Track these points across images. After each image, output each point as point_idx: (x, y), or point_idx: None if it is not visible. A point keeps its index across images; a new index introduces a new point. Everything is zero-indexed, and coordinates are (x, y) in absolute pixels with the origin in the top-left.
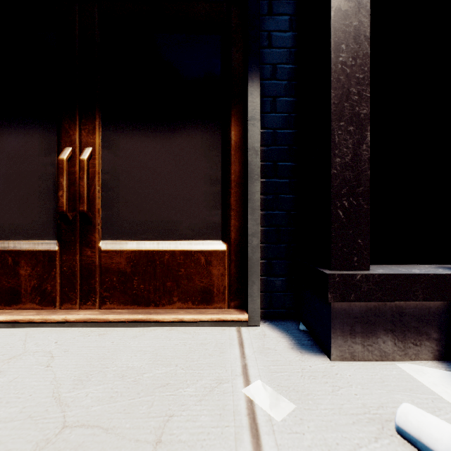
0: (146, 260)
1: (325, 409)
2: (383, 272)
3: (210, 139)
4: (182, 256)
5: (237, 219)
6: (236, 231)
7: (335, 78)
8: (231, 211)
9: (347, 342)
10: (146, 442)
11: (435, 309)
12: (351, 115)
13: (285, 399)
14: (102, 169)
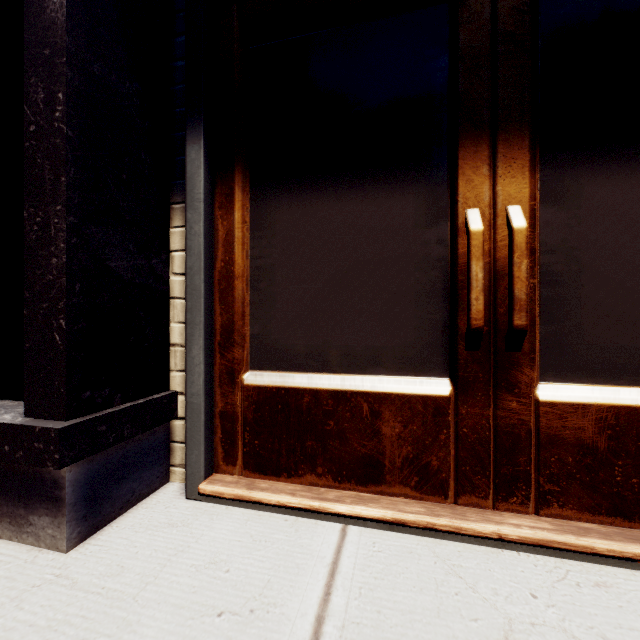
0: None
1: None
2: None
3: None
4: None
5: None
6: None
7: None
8: None
9: None
10: None
11: None
12: None
13: None
14: (541, 244)
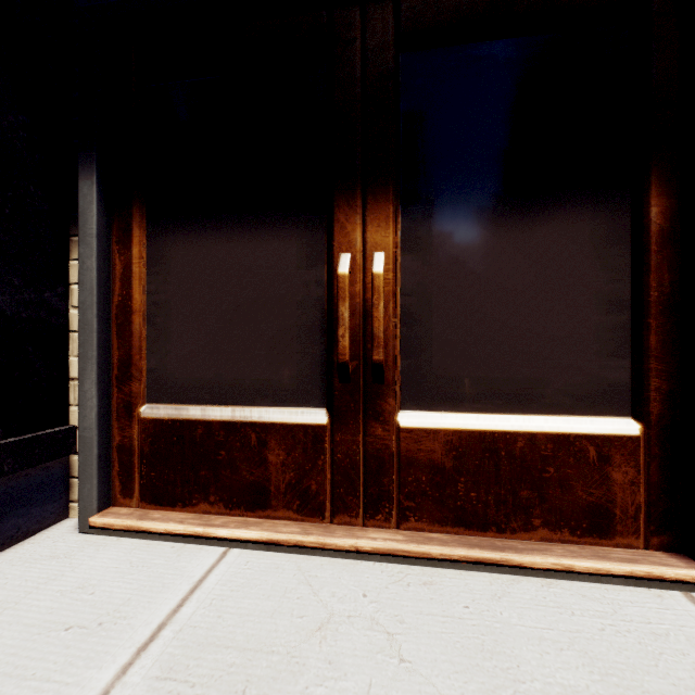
0: (480, 448)
1: None
2: None
3: (606, 225)
4: (549, 444)
5: (665, 377)
6: (662, 400)
7: None
8: (651, 360)
9: None
10: None
11: None
12: None
13: None
14: (401, 288)
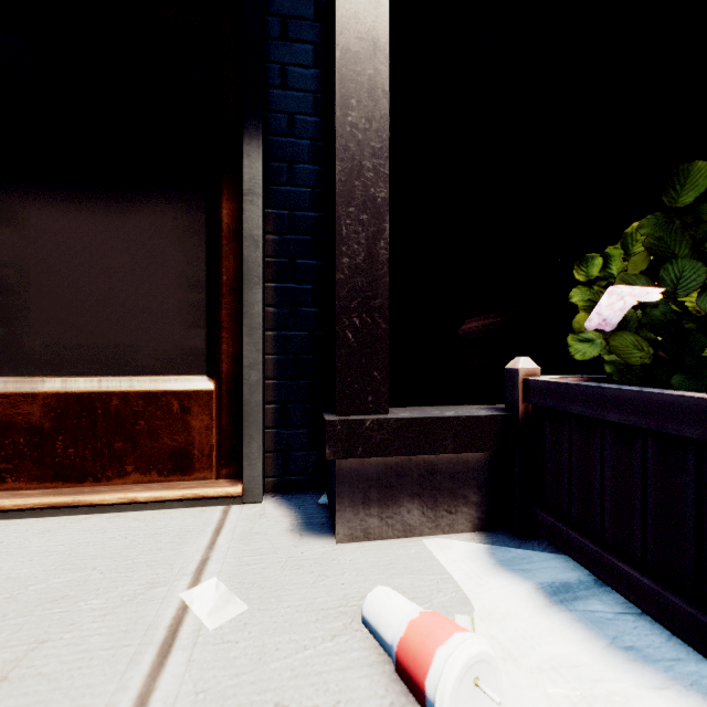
0: (78, 408)
1: (288, 606)
2: (404, 416)
3: (188, 220)
4: (141, 401)
5: (232, 343)
6: (230, 361)
7: (342, 145)
8: (222, 330)
9: (359, 515)
10: None
11: (474, 463)
12: (364, 199)
13: (238, 600)
14: None
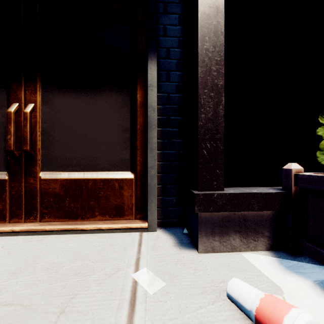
0: (75, 186)
1: (185, 284)
2: (232, 192)
3: (122, 99)
4: (101, 183)
5: (142, 156)
6: (141, 165)
7: (201, 59)
8: (137, 150)
9: (209, 240)
10: (53, 313)
11: (267, 216)
12: (212, 85)
13: (159, 280)
14: (42, 119)
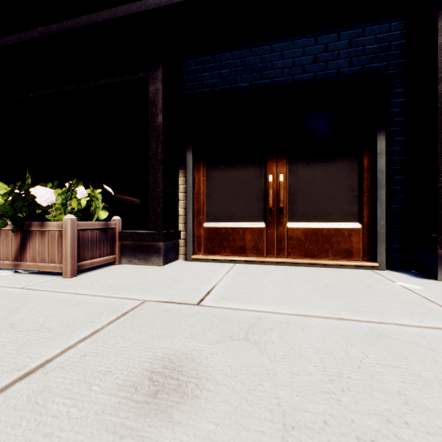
0: (312, 233)
1: (439, 288)
2: None
3: (351, 166)
4: (333, 231)
5: (368, 210)
6: (367, 217)
7: (440, 137)
8: (364, 206)
9: None
10: (365, 287)
11: None
12: None
13: (417, 286)
14: (288, 185)
